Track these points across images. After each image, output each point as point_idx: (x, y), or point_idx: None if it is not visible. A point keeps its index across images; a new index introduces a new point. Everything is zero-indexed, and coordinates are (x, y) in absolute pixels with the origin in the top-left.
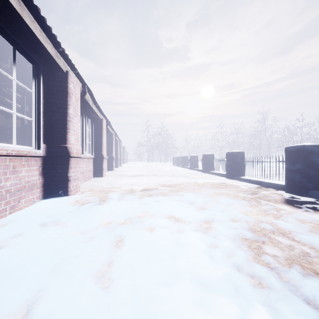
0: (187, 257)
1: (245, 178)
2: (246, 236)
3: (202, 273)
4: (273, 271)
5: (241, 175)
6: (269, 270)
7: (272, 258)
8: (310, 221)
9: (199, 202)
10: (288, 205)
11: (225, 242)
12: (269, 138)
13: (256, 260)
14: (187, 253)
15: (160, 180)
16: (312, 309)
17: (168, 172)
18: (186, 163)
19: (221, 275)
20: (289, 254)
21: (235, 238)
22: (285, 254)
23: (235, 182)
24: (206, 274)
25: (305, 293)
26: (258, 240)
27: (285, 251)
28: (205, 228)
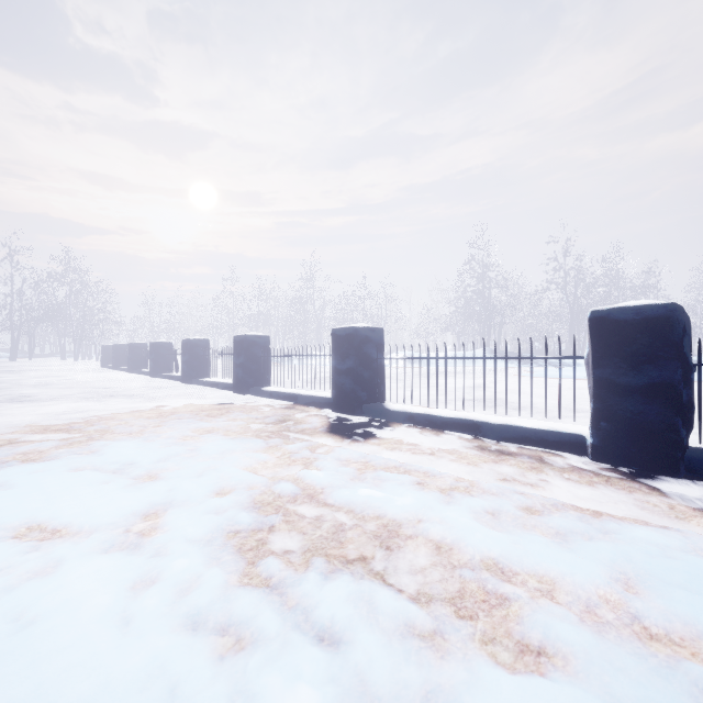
0: (34, 661)
1: (271, 390)
2: (239, 524)
3: (71, 698)
4: (275, 593)
5: (264, 385)
6: (266, 596)
7: (279, 562)
8: (357, 459)
9: (144, 463)
10: (332, 435)
11: (180, 561)
12: (320, 312)
13: (246, 579)
14: (37, 648)
15: (39, 414)
16: (324, 651)
17: (78, 388)
18: (141, 360)
19: (137, 673)
20: (313, 538)
21: (211, 539)
22: (306, 542)
23: (251, 399)
24: (83, 695)
25: (319, 620)
26: (262, 526)
27: (308, 535)
28: (138, 533)
